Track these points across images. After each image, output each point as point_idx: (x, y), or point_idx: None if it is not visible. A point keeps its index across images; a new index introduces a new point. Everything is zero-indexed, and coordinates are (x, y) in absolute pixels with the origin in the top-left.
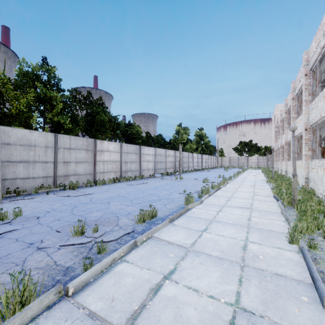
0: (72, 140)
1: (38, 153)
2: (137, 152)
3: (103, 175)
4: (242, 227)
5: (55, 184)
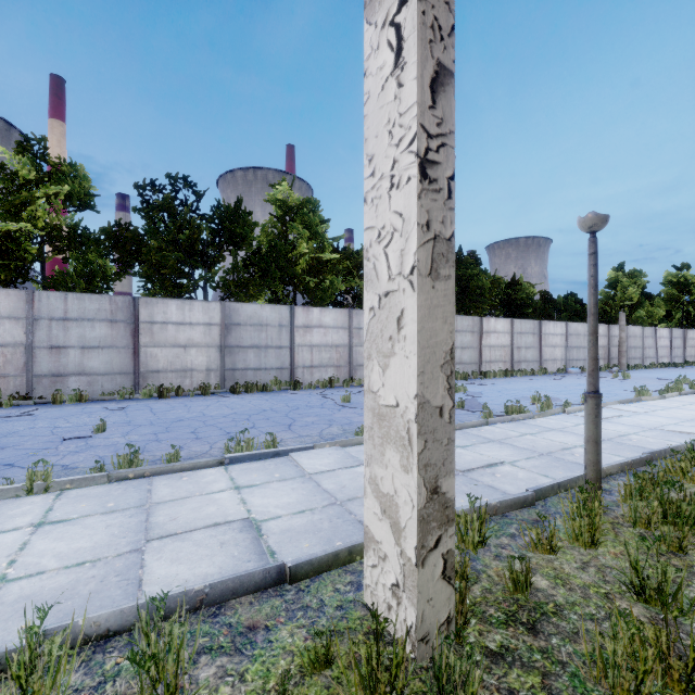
0: (458, 321)
1: None
2: (535, 332)
3: (490, 366)
4: None
5: None
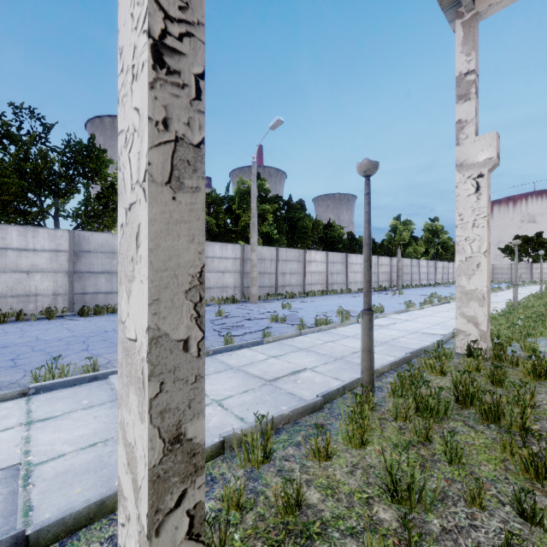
0: (288, 253)
1: (266, 266)
2: (343, 261)
3: (311, 287)
4: (449, 318)
5: (276, 293)
